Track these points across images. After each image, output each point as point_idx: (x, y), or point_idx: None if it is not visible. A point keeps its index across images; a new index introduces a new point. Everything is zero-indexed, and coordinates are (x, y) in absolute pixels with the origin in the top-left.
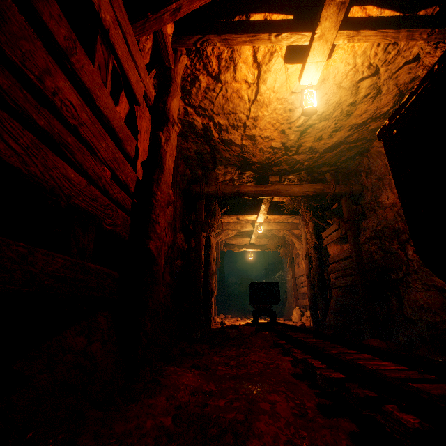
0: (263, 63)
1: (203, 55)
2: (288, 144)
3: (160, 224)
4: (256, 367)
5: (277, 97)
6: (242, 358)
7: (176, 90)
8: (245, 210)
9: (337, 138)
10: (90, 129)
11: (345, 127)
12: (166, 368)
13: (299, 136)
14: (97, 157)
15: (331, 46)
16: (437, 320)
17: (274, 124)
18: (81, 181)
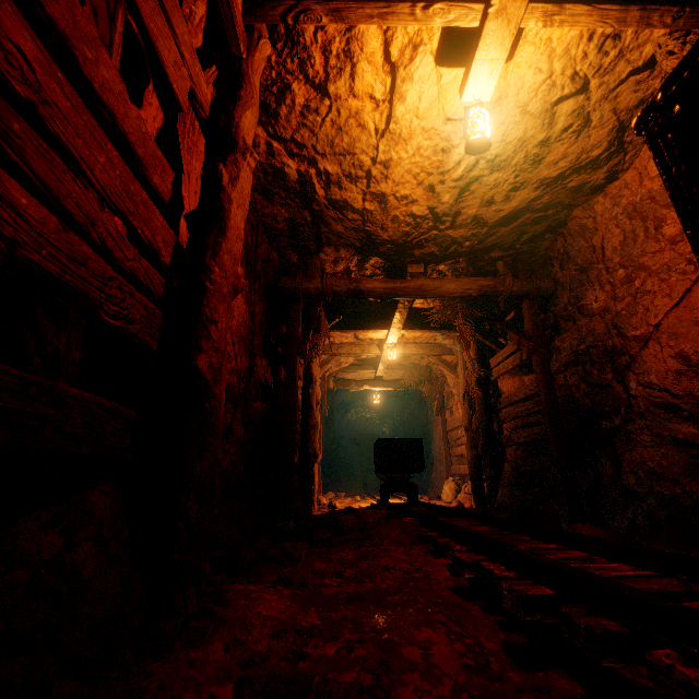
0: (400, 63)
1: (298, 44)
2: (440, 210)
3: (219, 325)
4: (391, 578)
5: (422, 126)
6: (366, 563)
7: (251, 96)
8: (368, 323)
9: (518, 201)
10: (70, 120)
11: (530, 182)
12: (229, 586)
13: (457, 197)
14: (88, 180)
15: (516, 30)
16: (677, 491)
17: (417, 174)
18: (47, 218)
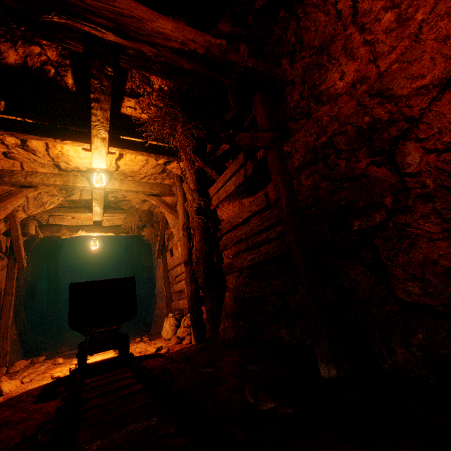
0: None
1: None
2: None
3: None
4: None
5: None
6: None
7: None
8: (60, 130)
9: None
10: None
11: None
12: None
13: None
14: None
15: None
16: None
17: None
18: None
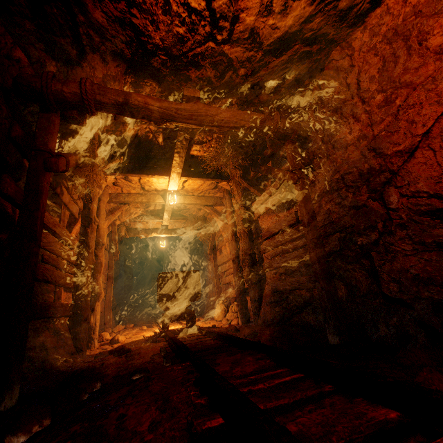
0: None
1: None
2: (217, 6)
3: None
4: None
5: None
6: None
7: None
8: (151, 169)
9: (293, 18)
10: None
11: None
12: None
13: None
14: None
15: None
16: None
17: None
18: None
